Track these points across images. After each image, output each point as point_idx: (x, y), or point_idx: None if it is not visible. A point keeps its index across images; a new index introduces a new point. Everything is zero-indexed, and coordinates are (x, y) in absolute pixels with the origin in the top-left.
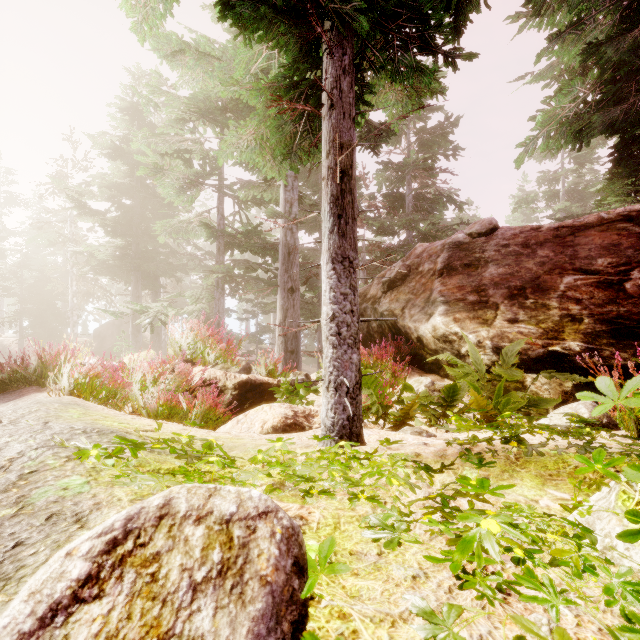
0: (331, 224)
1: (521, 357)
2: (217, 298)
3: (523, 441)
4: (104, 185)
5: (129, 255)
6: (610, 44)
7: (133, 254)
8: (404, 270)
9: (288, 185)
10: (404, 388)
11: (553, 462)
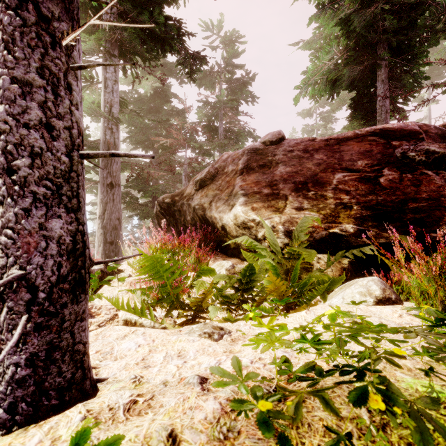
0: None
1: (308, 239)
2: None
3: (391, 390)
4: None
5: None
6: (357, 14)
7: None
8: (213, 171)
9: (108, 87)
10: (203, 273)
11: None
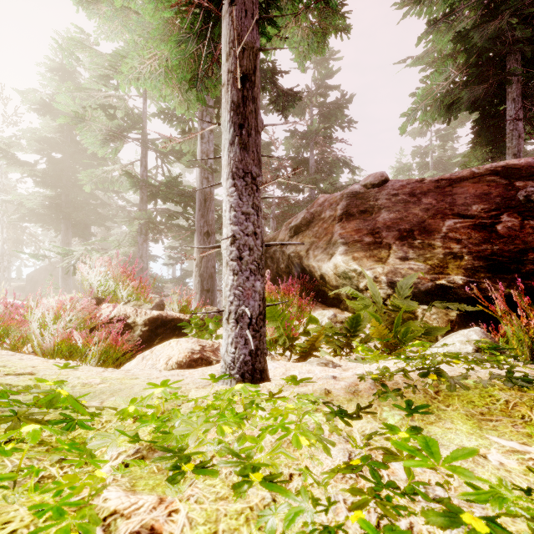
0: (231, 135)
1: (412, 290)
2: (140, 243)
3: (442, 373)
4: (34, 139)
5: (59, 205)
6: (477, 30)
7: (63, 204)
8: (308, 217)
9: (204, 137)
10: (309, 320)
11: (478, 396)
